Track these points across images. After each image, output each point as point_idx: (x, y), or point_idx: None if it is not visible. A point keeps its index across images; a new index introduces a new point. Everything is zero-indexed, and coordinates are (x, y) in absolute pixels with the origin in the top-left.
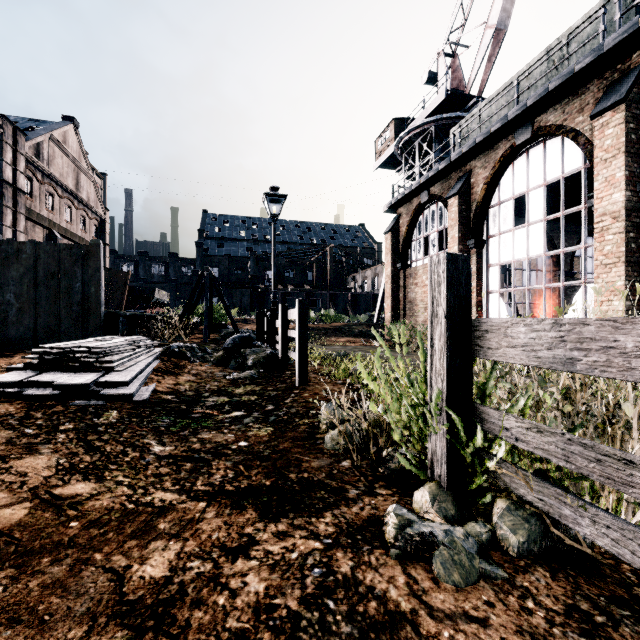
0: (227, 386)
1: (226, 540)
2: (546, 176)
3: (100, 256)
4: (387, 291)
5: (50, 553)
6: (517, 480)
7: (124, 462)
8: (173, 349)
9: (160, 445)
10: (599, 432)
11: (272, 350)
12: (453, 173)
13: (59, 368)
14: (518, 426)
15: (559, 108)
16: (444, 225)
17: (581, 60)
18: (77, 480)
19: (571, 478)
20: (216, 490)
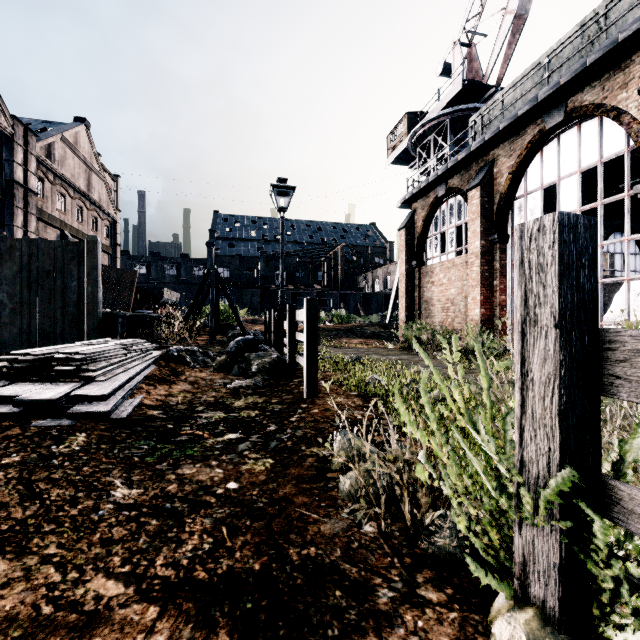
0: (226, 397)
1: None
2: (581, 162)
3: (97, 253)
4: (401, 290)
5: None
6: None
7: (67, 518)
8: (172, 353)
9: (125, 486)
10: None
11: (279, 354)
12: (474, 163)
13: (32, 378)
14: None
15: (598, 85)
16: (463, 220)
17: (627, 27)
18: None
19: None
20: (180, 578)
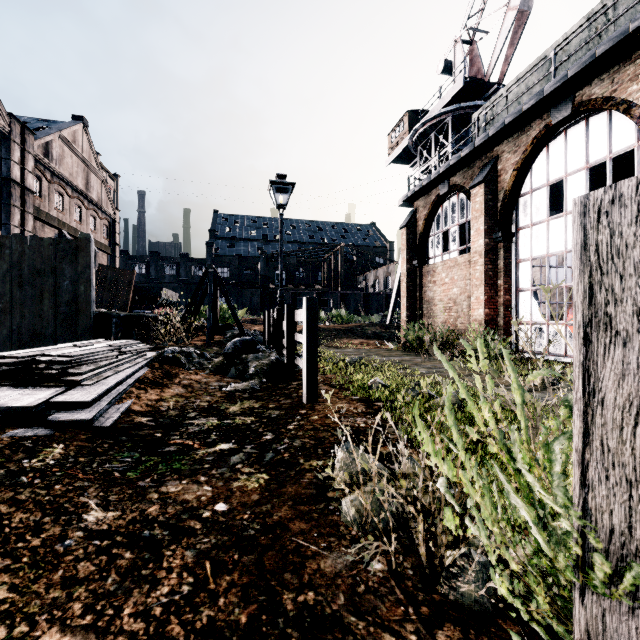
0: (220, 402)
1: None
2: (589, 158)
3: (90, 251)
4: (403, 290)
5: None
6: None
7: (27, 550)
8: (166, 354)
9: (100, 508)
10: None
11: (277, 356)
12: (477, 160)
13: (12, 382)
14: None
15: (607, 78)
16: (466, 218)
17: (639, 16)
18: None
19: None
20: (149, 635)
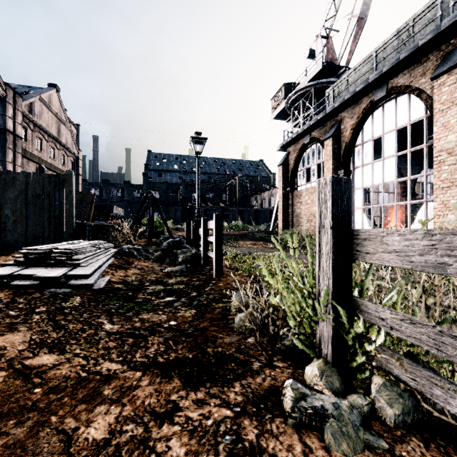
0: (163, 277)
1: (156, 406)
2: (397, 123)
3: (72, 182)
4: (280, 208)
5: (15, 416)
6: (392, 361)
7: (82, 338)
8: (124, 250)
9: (110, 324)
10: (452, 319)
11: (196, 251)
12: (328, 122)
13: (39, 264)
14: (393, 317)
15: (407, 73)
16: (321, 160)
17: (424, 37)
18: (44, 353)
19: (438, 361)
20: (150, 361)
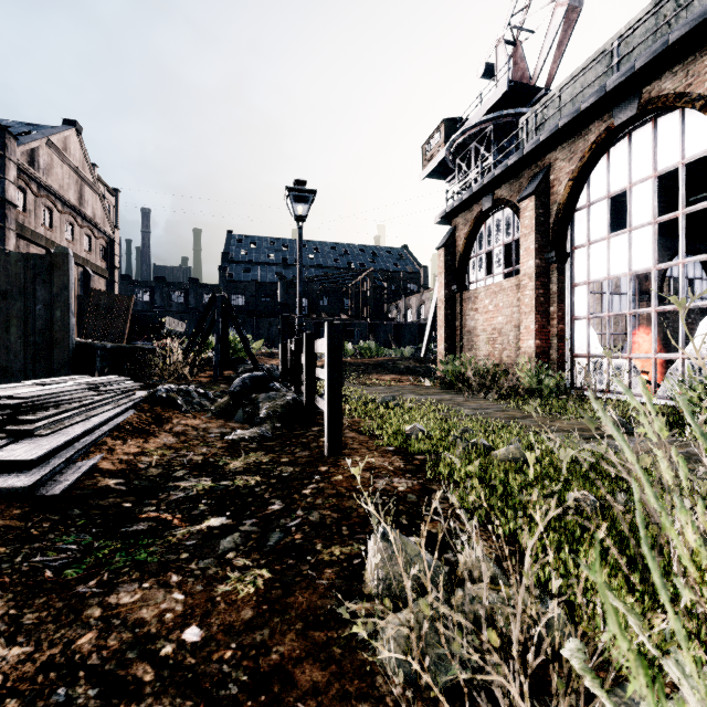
0: (220, 455)
1: None
2: (657, 164)
3: (68, 269)
4: (440, 319)
5: None
6: None
7: None
8: (159, 394)
9: (2, 640)
10: None
11: (294, 395)
12: (526, 170)
13: None
14: None
15: (680, 70)
16: (513, 236)
17: None
18: None
19: None
20: None
